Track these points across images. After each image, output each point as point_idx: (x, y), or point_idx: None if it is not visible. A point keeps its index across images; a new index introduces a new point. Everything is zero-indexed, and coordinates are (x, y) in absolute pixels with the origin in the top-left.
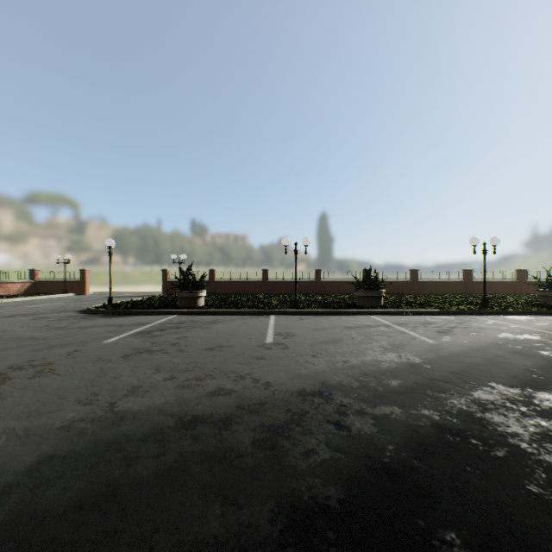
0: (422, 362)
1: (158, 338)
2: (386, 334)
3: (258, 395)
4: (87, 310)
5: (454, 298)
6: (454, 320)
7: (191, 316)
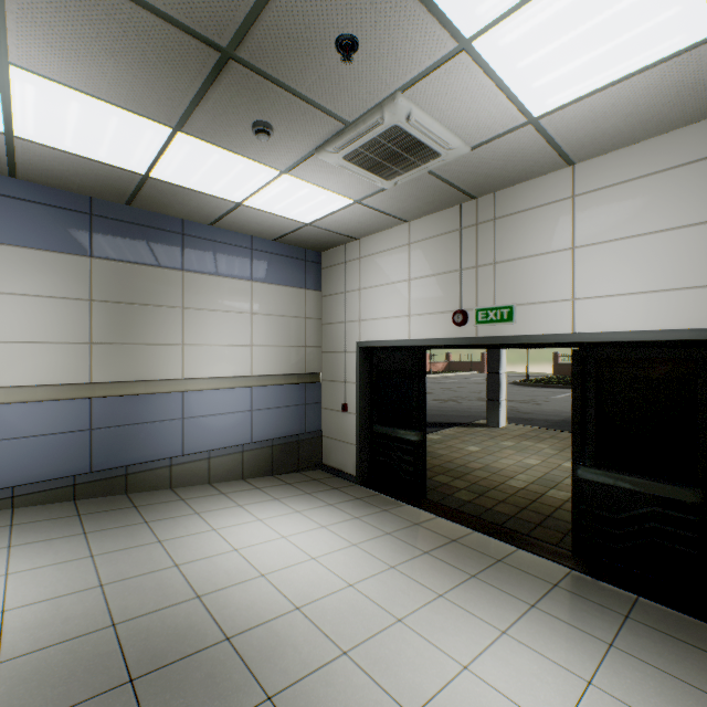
0: None
1: None
2: None
3: None
4: (514, 383)
5: None
6: None
7: None
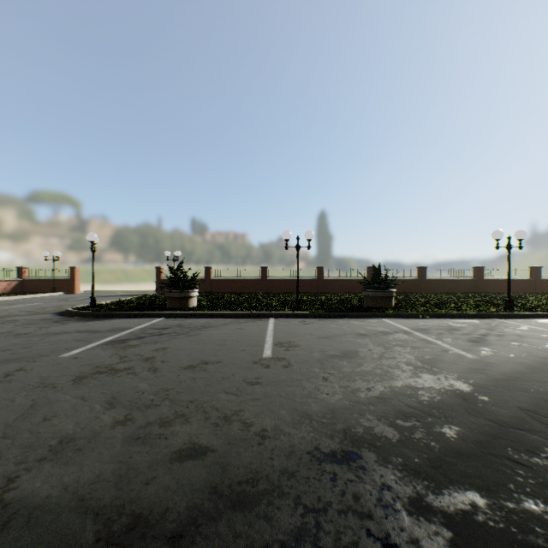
0: (473, 391)
1: (131, 350)
2: (409, 344)
3: (247, 460)
4: (66, 312)
5: (468, 298)
6: (480, 325)
7: (179, 319)
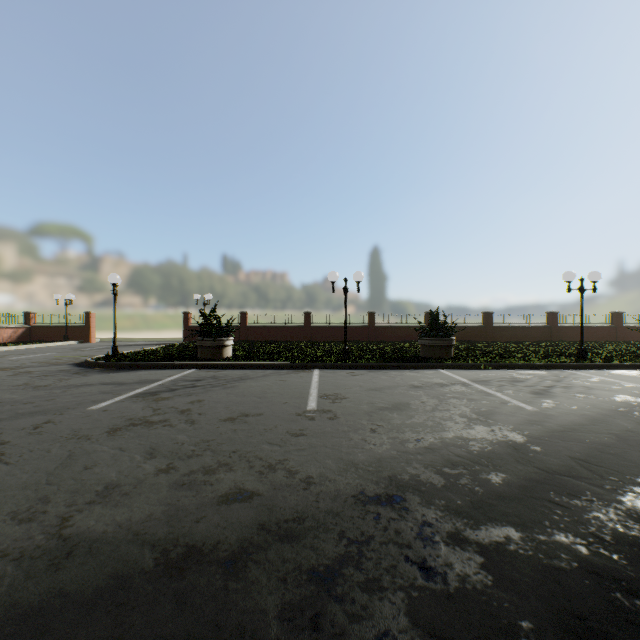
0: (526, 441)
1: (164, 402)
2: (466, 396)
3: (293, 502)
4: (85, 363)
5: (539, 347)
6: (547, 376)
7: (213, 370)
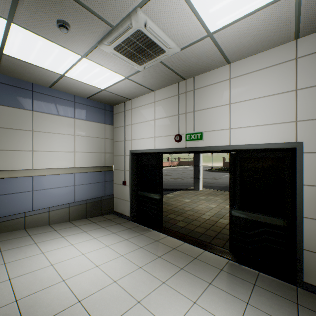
0: None
1: None
2: None
3: None
4: (206, 170)
5: None
6: None
7: None
